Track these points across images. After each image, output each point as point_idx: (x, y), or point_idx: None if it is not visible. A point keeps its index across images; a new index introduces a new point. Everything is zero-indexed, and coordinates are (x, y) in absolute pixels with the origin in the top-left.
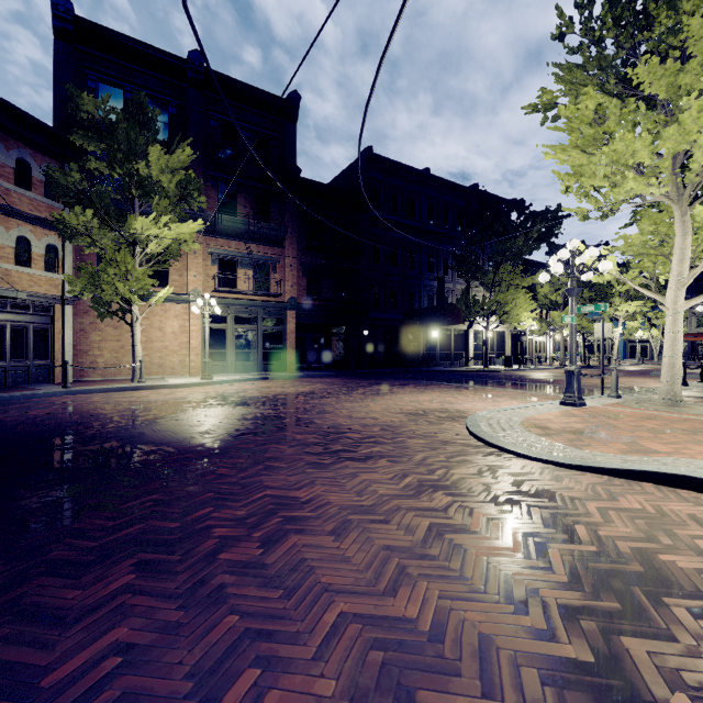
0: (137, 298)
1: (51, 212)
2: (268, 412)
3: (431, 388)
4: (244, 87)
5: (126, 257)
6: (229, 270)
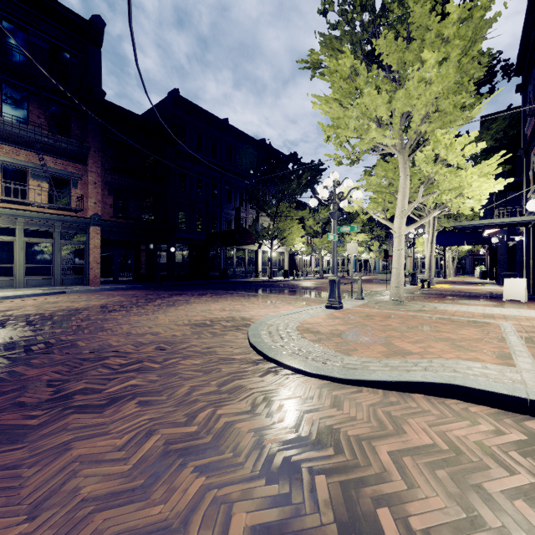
0: None
1: None
2: (22, 335)
3: (225, 297)
4: None
5: None
6: (17, 180)
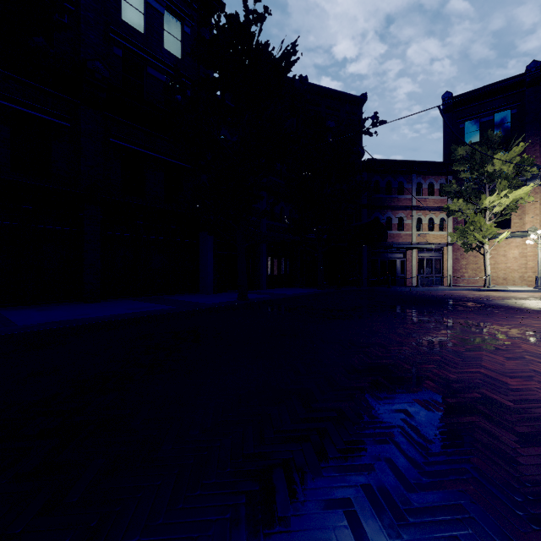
0: (487, 238)
1: (441, 202)
2: None
3: None
4: None
5: (480, 219)
6: None
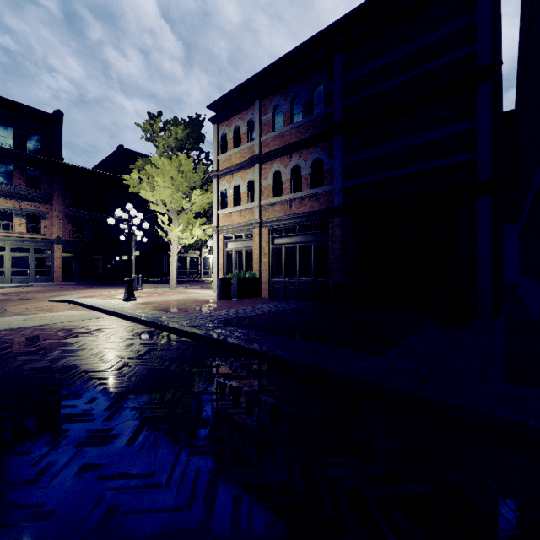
0: None
1: None
2: None
3: (116, 288)
4: (18, 104)
5: None
6: (6, 218)
